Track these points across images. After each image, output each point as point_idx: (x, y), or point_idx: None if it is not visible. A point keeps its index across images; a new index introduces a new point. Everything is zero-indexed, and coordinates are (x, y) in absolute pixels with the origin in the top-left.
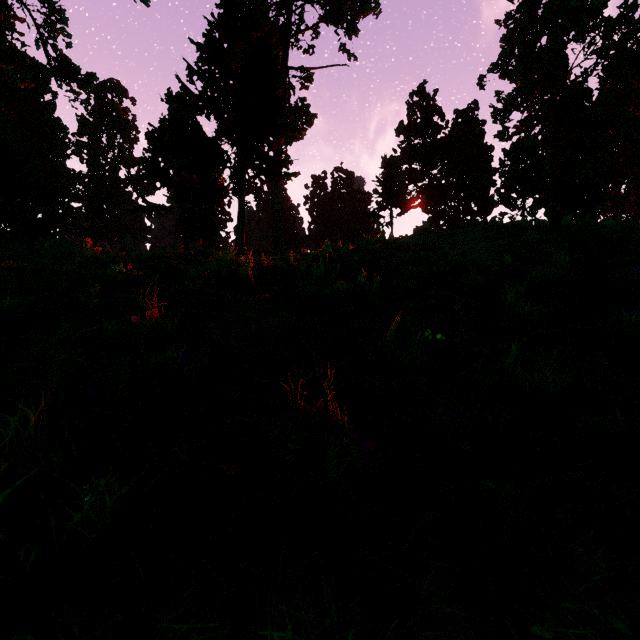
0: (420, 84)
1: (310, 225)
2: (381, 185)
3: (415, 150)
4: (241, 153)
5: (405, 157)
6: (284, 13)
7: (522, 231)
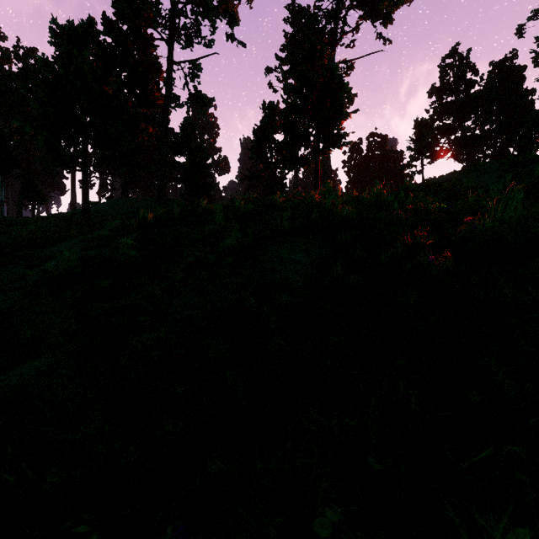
0: (452, 47)
1: (347, 184)
2: (413, 142)
3: (447, 107)
4: (318, 135)
5: (437, 115)
6: (331, 22)
7: (532, 162)
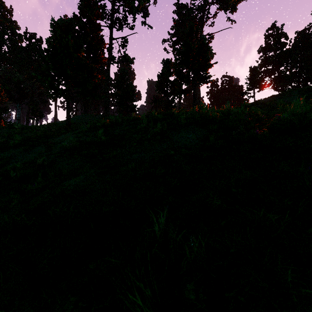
0: (272, 23)
1: (209, 105)
2: (249, 80)
3: (269, 59)
4: (194, 76)
5: (263, 64)
6: (200, 12)
7: None
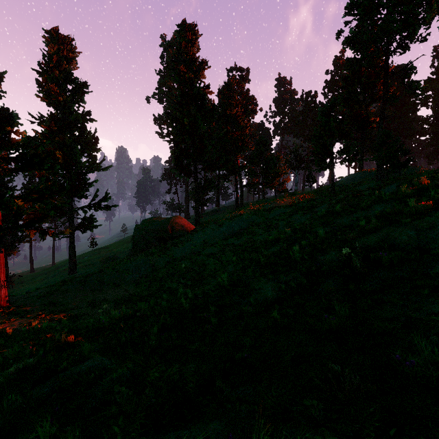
0: None
1: None
2: None
3: None
4: None
5: None
6: None
7: None
